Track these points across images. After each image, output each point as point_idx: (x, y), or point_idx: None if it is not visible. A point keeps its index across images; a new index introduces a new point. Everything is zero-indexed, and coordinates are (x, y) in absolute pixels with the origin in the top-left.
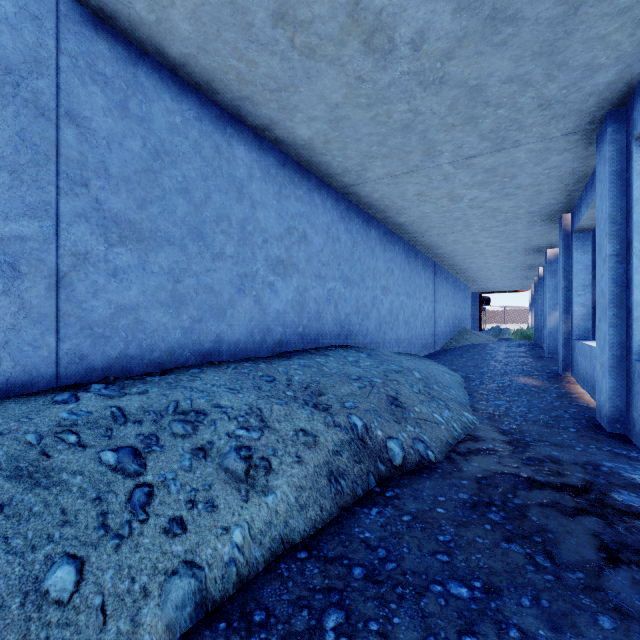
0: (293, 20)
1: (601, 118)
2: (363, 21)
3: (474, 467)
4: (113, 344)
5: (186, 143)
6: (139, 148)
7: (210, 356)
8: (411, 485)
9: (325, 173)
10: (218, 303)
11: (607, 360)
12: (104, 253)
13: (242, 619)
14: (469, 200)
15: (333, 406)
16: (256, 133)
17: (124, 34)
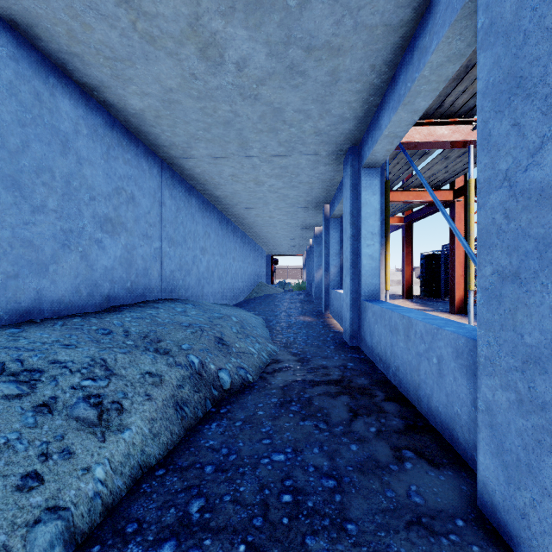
0: (137, 8)
1: (346, 149)
2: (201, 34)
3: (279, 380)
4: None
5: None
6: None
7: (29, 314)
8: (238, 401)
9: (153, 143)
10: (39, 258)
11: (349, 301)
12: None
13: (115, 536)
14: (269, 186)
15: (172, 349)
16: (83, 90)
17: None
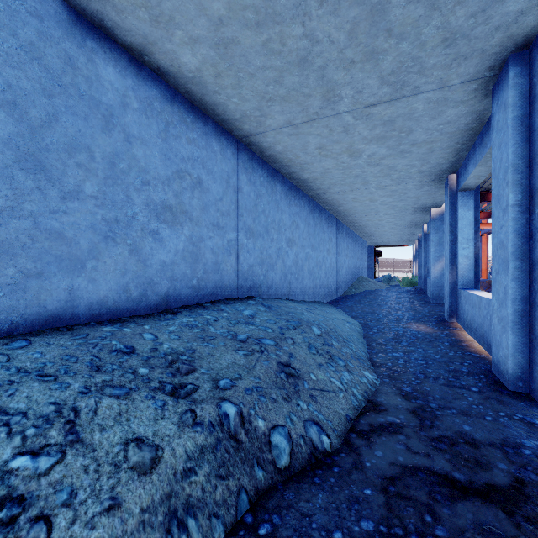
0: None
1: (502, 63)
2: None
3: (378, 459)
4: None
5: (13, 42)
6: None
7: (57, 319)
8: (297, 504)
9: (223, 118)
10: (71, 253)
11: (509, 315)
12: None
13: None
14: (367, 156)
15: (201, 388)
16: (132, 56)
17: None
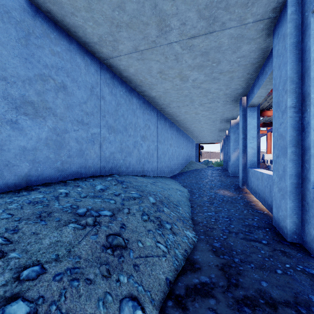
0: None
1: (282, 5)
2: None
3: None
4: None
5: None
6: None
7: None
8: None
9: (85, 40)
10: None
11: (287, 187)
12: None
13: None
14: (192, 81)
15: None
16: None
17: None
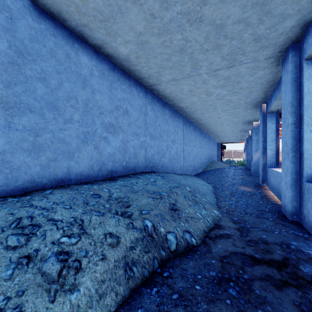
0: None
1: (285, 49)
2: None
3: (219, 248)
4: None
5: (44, 49)
6: (5, 48)
7: (62, 181)
8: (180, 265)
9: (139, 77)
10: (68, 149)
11: (289, 181)
12: None
13: None
14: (216, 95)
15: (134, 213)
16: (95, 49)
17: None
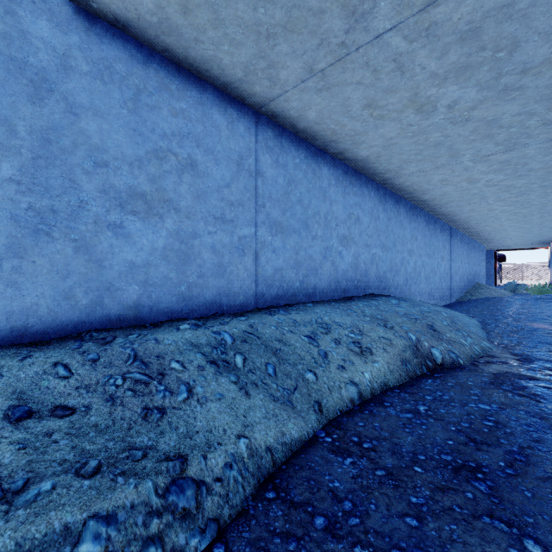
0: (375, 106)
1: None
2: (418, 101)
3: (491, 369)
4: (273, 289)
5: (301, 173)
6: (282, 182)
7: (311, 297)
8: (449, 373)
9: (372, 173)
10: (314, 266)
11: None
12: (270, 241)
13: (380, 404)
14: (485, 181)
15: (395, 327)
16: (332, 156)
17: (278, 122)
